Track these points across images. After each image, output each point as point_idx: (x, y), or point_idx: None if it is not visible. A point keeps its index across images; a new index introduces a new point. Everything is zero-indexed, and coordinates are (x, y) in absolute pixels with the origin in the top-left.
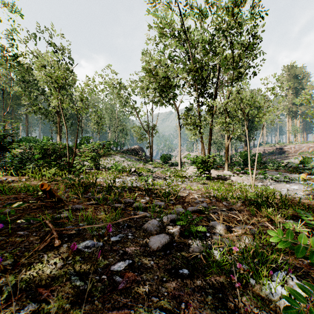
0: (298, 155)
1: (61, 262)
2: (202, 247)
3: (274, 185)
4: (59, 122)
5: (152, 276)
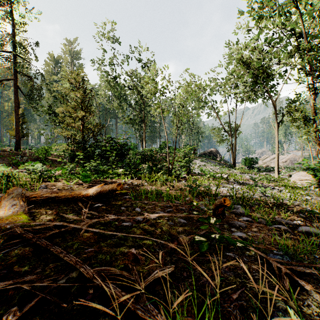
0: None
1: None
2: None
3: None
4: (145, 129)
5: None
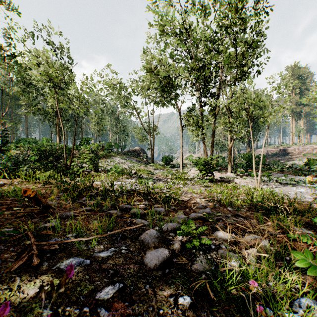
0: (302, 157)
1: (35, 288)
2: (206, 264)
3: (279, 188)
4: (58, 123)
5: (147, 306)
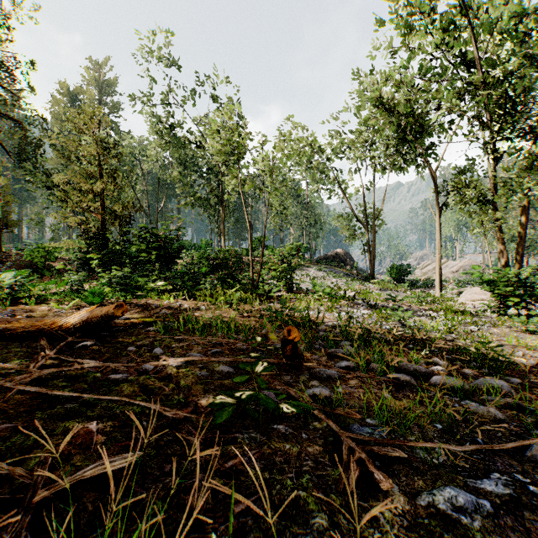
0: None
1: None
2: None
3: None
4: (224, 216)
5: None
